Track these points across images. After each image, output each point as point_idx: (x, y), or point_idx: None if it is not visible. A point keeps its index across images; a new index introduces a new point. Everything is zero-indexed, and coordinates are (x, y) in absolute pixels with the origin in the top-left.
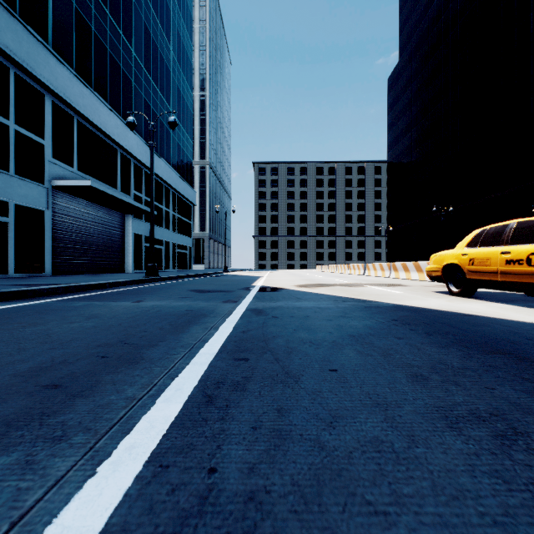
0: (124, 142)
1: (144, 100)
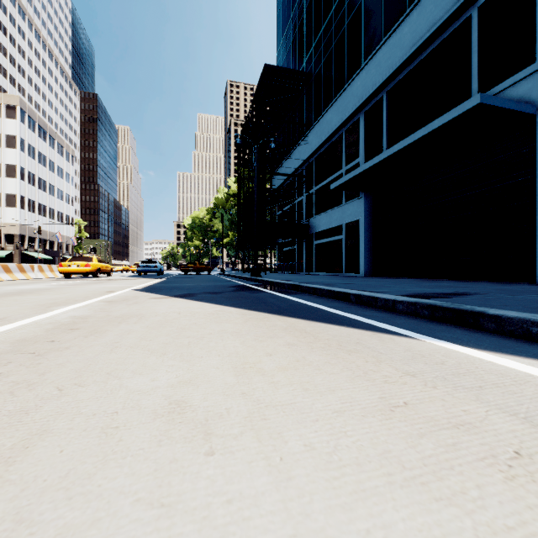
0: None
1: None
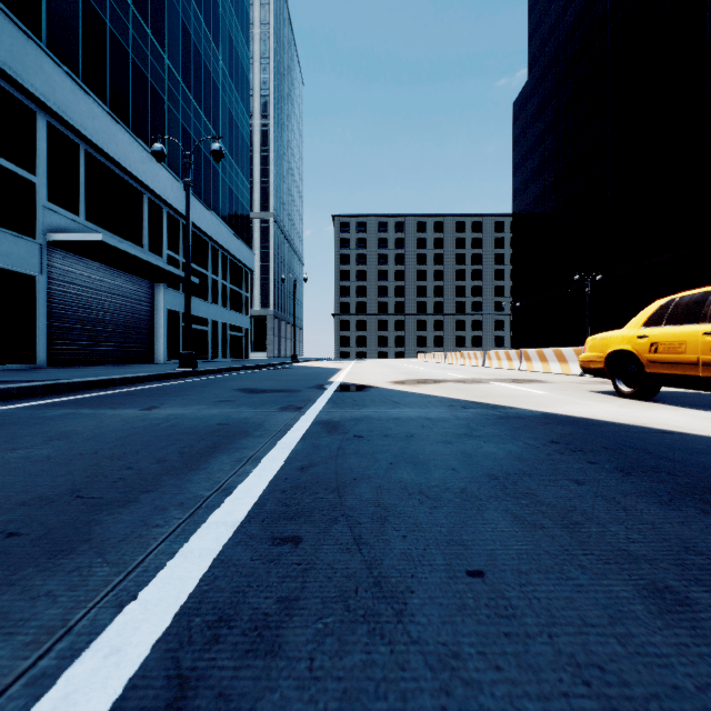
0: (153, 182)
1: (182, 126)
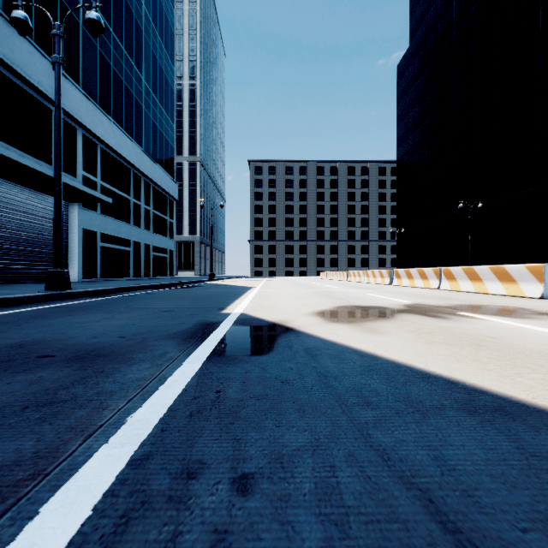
0: (62, 100)
1: (100, 54)
